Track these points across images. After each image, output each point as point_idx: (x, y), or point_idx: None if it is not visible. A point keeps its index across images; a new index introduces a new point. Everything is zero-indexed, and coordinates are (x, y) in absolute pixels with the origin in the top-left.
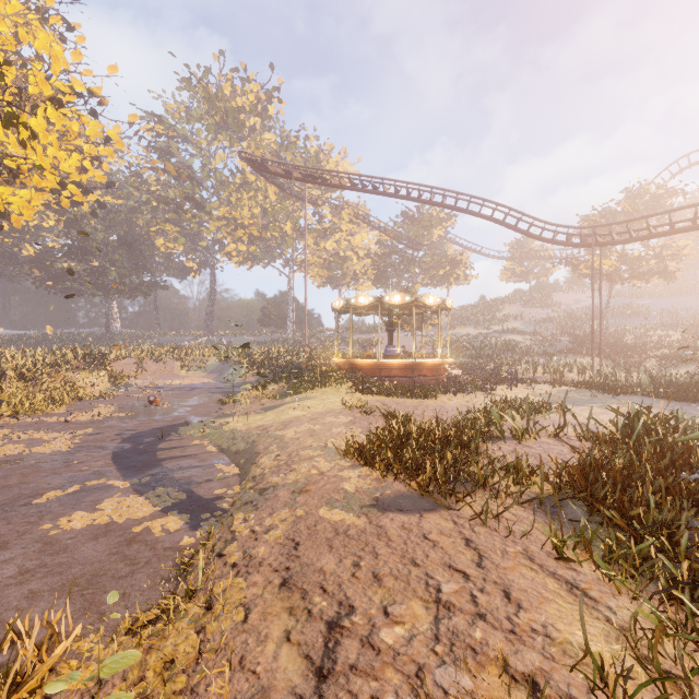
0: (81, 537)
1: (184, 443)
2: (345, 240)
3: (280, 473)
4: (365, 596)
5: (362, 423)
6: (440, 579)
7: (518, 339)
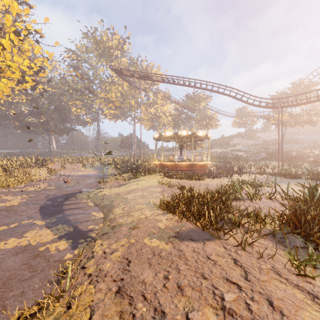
0: (8, 254)
1: (77, 201)
2: (159, 108)
3: (124, 217)
4: (172, 304)
5: (168, 191)
6: (222, 289)
7: (240, 153)
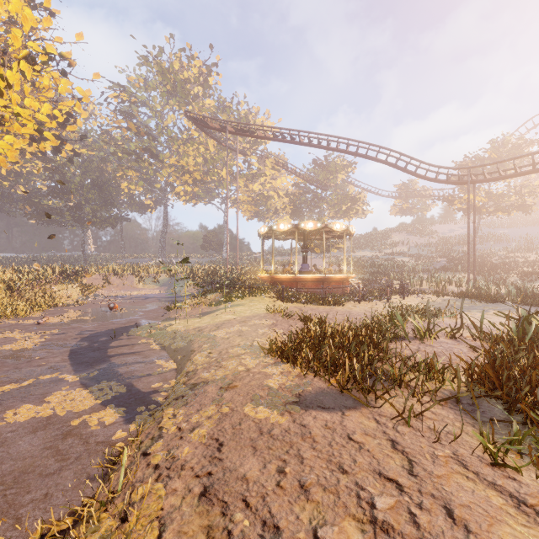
0: (21, 431)
1: (132, 342)
2: (269, 183)
3: (210, 369)
4: (291, 514)
5: (283, 325)
6: (372, 490)
7: (405, 259)
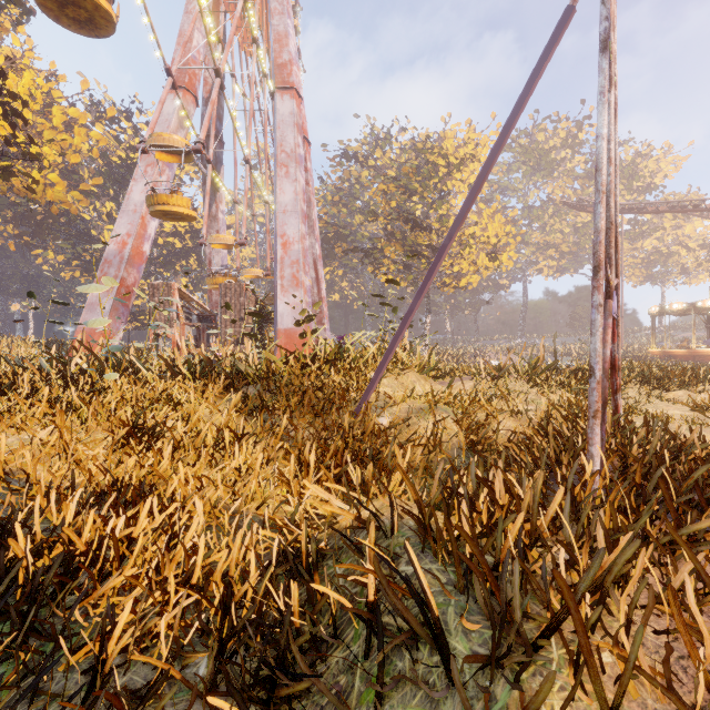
0: None
1: None
2: (669, 235)
3: None
4: None
5: None
6: None
7: None
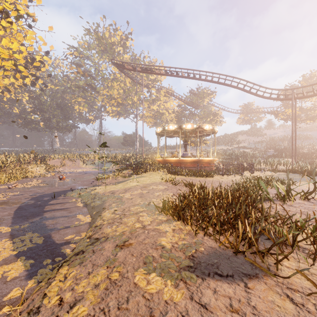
0: None
1: (65, 201)
2: (162, 105)
3: (112, 224)
4: None
5: (172, 189)
6: None
7: (247, 151)
